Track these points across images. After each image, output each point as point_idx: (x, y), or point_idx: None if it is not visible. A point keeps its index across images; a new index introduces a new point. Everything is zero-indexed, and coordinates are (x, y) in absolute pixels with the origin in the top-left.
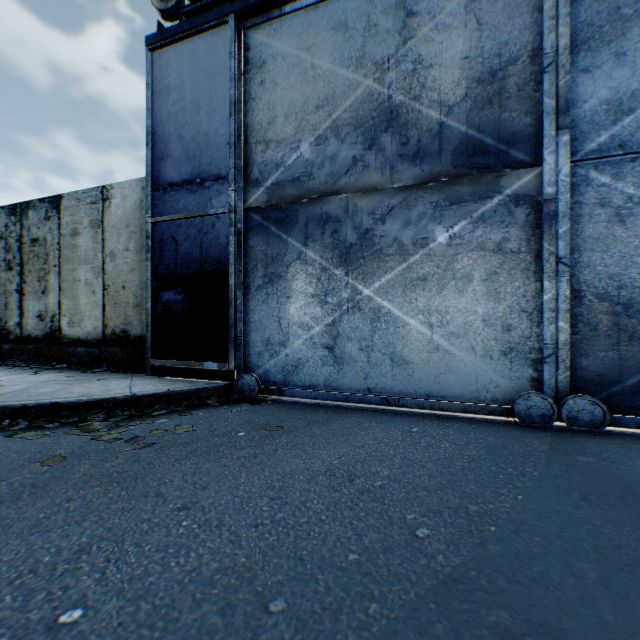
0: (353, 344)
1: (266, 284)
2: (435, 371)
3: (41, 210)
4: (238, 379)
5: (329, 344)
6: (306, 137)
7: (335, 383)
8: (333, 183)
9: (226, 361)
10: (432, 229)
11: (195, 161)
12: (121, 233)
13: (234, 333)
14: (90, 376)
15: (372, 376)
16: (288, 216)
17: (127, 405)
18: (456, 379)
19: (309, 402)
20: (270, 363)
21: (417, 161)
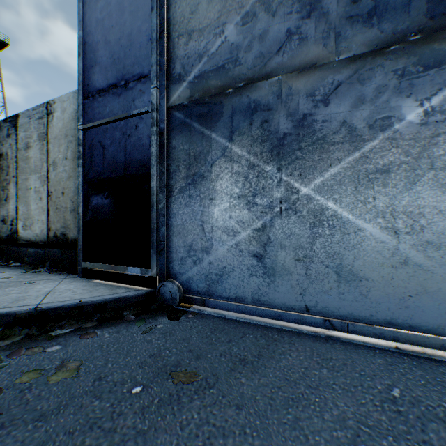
0: (287, 253)
1: (188, 185)
2: (400, 292)
3: (4, 129)
4: (160, 286)
5: (258, 252)
6: (231, 18)
7: (265, 297)
8: (262, 66)
9: (148, 267)
10: (396, 105)
11: (120, 64)
12: (61, 143)
13: (156, 238)
14: (27, 277)
15: (311, 292)
16: (211, 110)
17: (29, 320)
18: (433, 304)
19: (235, 318)
20: (193, 270)
21: (373, 20)
